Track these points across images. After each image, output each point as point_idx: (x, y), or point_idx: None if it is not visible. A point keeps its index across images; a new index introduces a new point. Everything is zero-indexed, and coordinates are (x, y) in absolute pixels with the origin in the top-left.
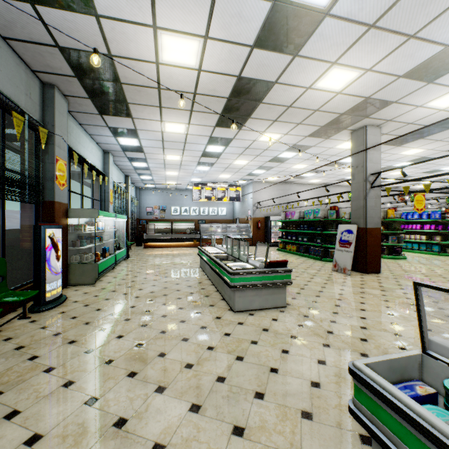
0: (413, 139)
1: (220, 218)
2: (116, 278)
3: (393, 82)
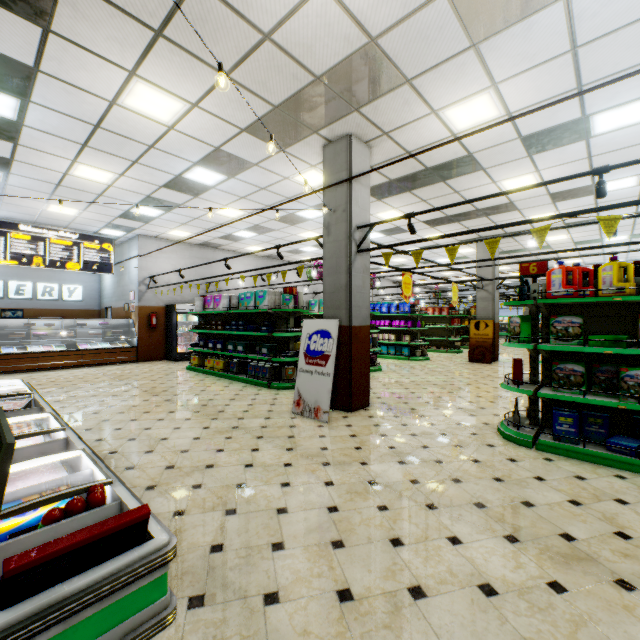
0: (400, 189)
1: (68, 307)
2: None
3: (428, 4)
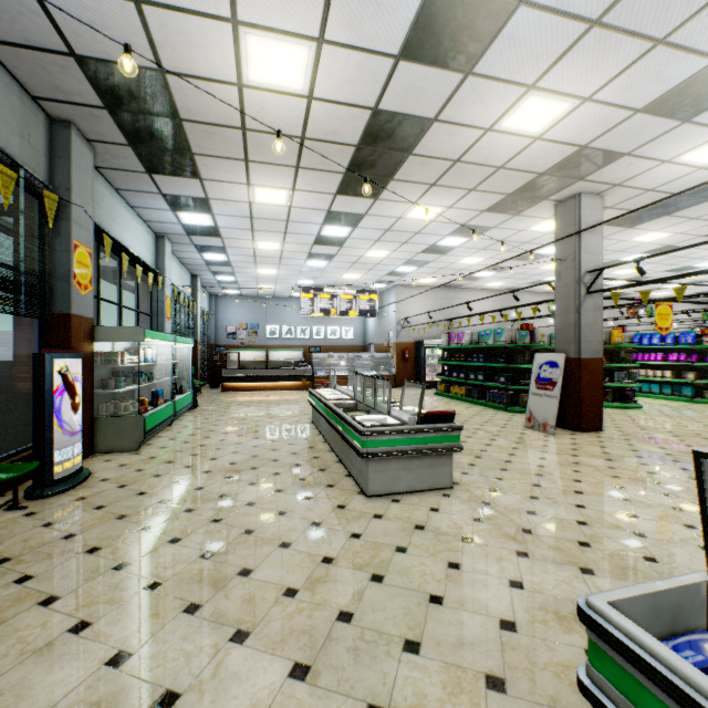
0: (654, 216)
1: (344, 344)
2: (175, 440)
3: (626, 120)
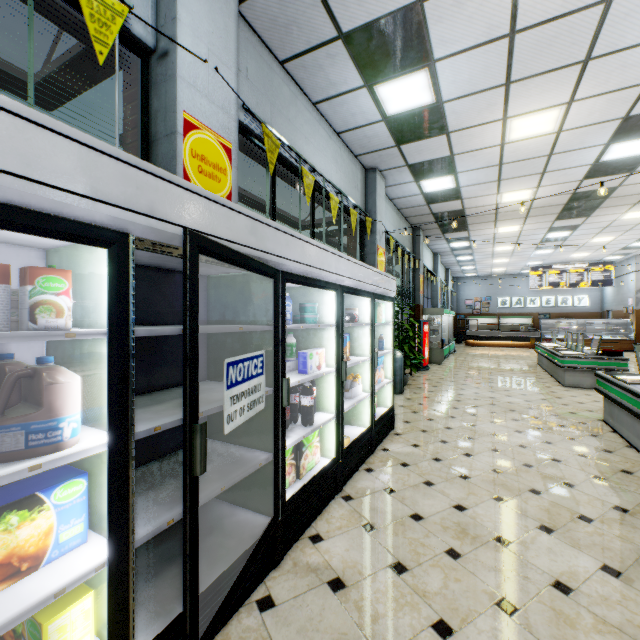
0: None
1: (576, 311)
2: (454, 363)
3: None
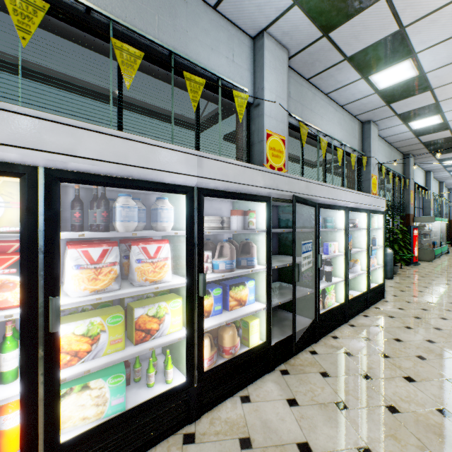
0: None
1: None
2: (446, 261)
3: None
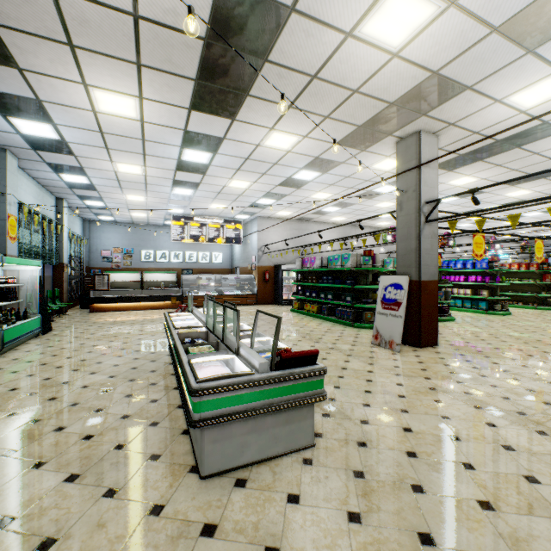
0: (471, 160)
1: (214, 267)
2: None
3: (480, 41)
